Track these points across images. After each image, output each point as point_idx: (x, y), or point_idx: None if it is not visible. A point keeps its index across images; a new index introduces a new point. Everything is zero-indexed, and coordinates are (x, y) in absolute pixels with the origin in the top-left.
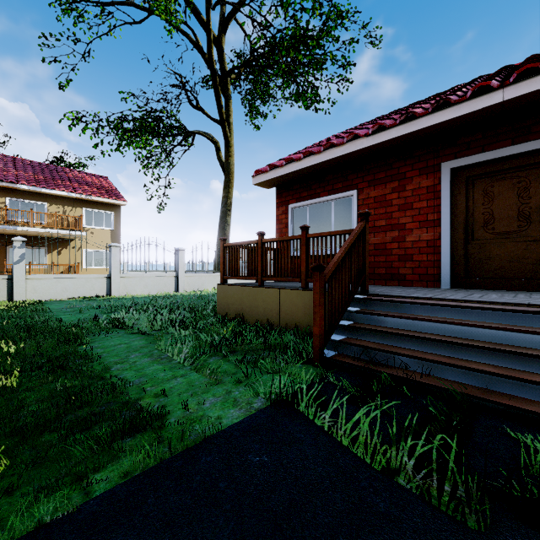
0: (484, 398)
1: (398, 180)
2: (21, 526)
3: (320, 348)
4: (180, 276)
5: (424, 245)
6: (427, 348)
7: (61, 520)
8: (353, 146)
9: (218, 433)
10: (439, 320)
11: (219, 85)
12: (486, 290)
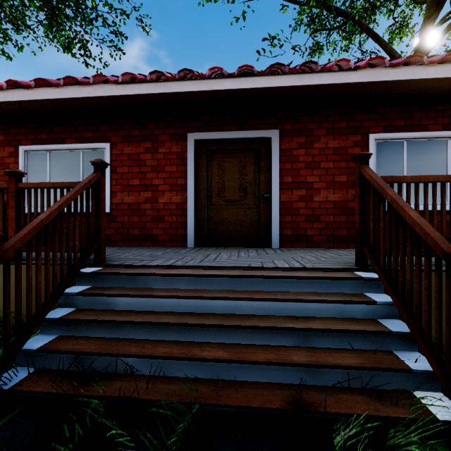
0: (215, 404)
1: (152, 141)
2: None
3: None
4: None
5: (175, 207)
6: (160, 334)
7: None
8: (102, 90)
9: None
10: (175, 295)
11: None
12: (220, 248)
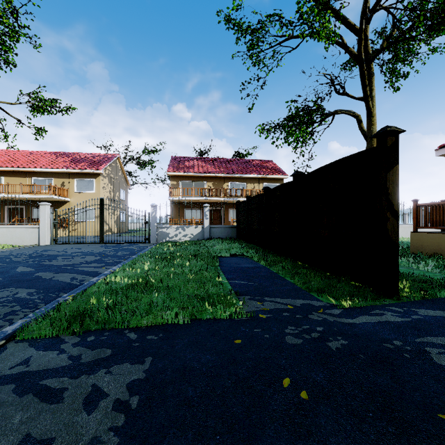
0: None
1: None
2: None
3: None
4: None
5: None
6: None
7: None
8: None
9: None
10: None
11: (365, 70)
12: None
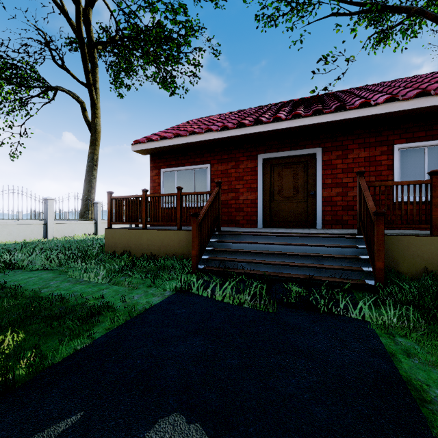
0: (277, 275)
1: (235, 161)
2: (66, 351)
3: (196, 263)
4: (49, 223)
5: (249, 202)
6: (253, 257)
7: (86, 347)
8: (209, 136)
9: (152, 307)
10: (258, 242)
11: (87, 53)
12: (279, 228)
